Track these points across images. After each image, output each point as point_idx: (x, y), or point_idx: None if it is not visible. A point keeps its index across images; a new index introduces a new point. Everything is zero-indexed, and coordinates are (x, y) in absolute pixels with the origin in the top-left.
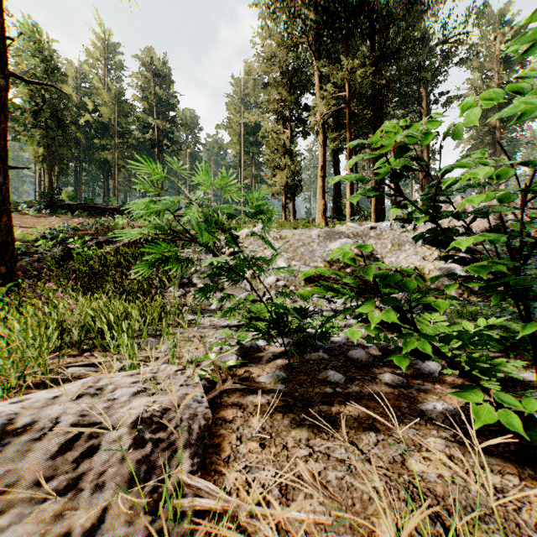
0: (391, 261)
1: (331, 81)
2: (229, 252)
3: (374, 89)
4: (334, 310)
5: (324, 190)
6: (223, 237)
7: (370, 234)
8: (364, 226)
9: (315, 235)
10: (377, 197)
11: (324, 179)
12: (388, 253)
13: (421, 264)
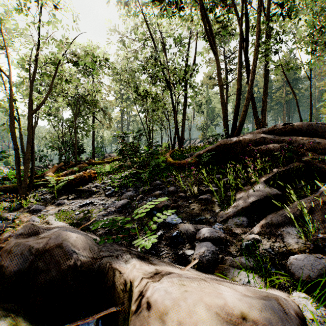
0: None
1: None
2: None
3: None
4: None
5: None
6: None
7: None
8: None
9: None
10: None
11: None
12: None
13: None
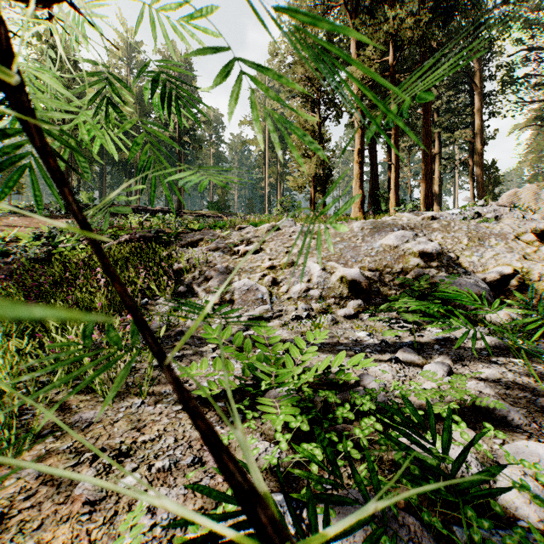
0: (471, 261)
1: (371, 47)
2: (244, 251)
3: (424, 53)
4: (412, 346)
5: (361, 179)
6: (238, 233)
7: (432, 226)
8: (422, 216)
9: (358, 227)
10: (427, 185)
11: (361, 166)
12: (464, 251)
13: (523, 266)
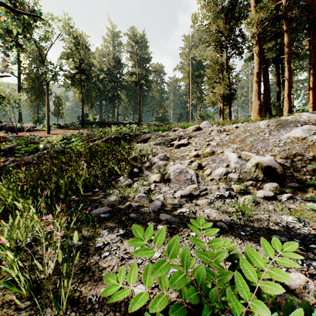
0: None
1: None
2: (177, 145)
3: None
4: None
5: (259, 93)
6: (173, 133)
7: None
8: None
9: (264, 125)
10: (315, 93)
11: (259, 83)
12: None
13: None
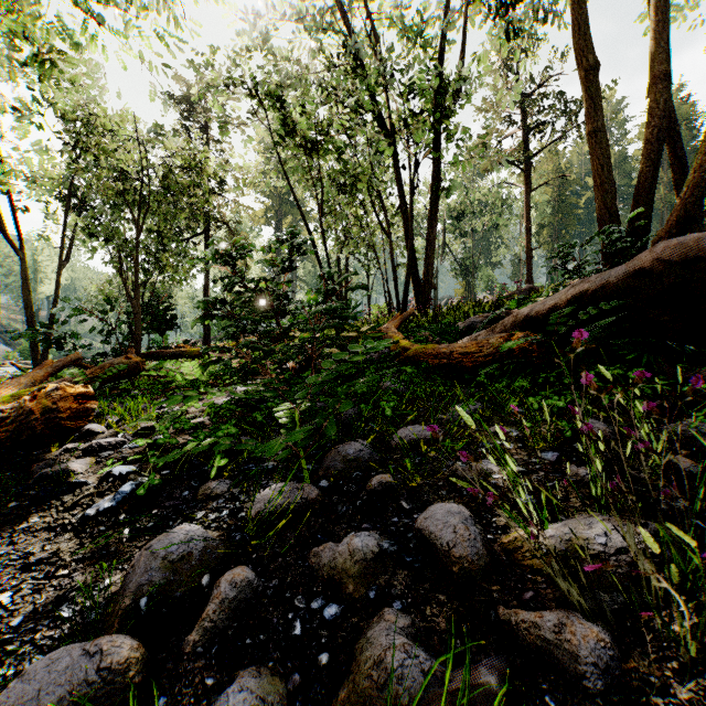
0: None
1: None
2: None
3: None
4: None
5: None
6: None
7: None
8: None
9: None
10: None
11: None
12: None
13: None
